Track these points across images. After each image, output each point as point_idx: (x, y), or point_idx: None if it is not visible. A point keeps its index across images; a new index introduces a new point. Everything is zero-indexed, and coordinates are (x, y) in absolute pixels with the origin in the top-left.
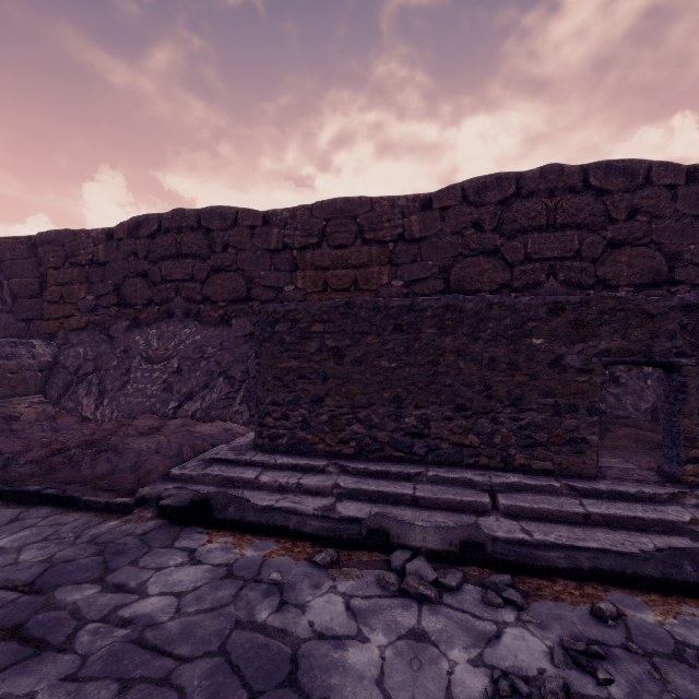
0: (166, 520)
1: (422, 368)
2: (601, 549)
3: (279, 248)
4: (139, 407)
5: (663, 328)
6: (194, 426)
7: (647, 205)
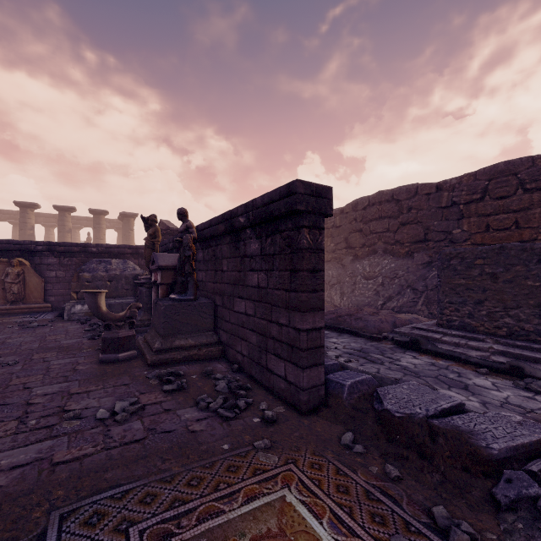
0: (398, 346)
1: None
2: None
3: (448, 205)
4: (362, 303)
5: None
6: (396, 314)
7: None
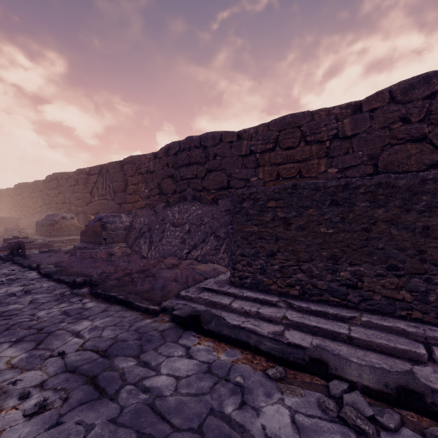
0: (175, 324)
1: (355, 234)
2: None
3: (247, 153)
4: (168, 252)
5: None
6: (196, 265)
7: None
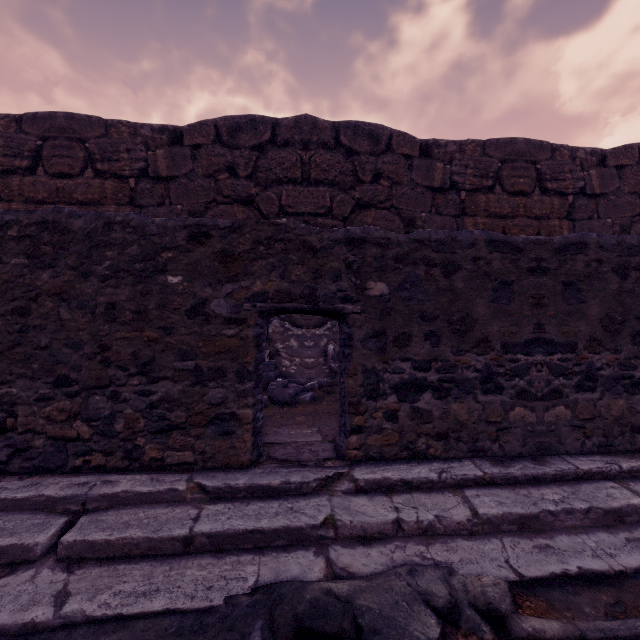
0: None
1: (1, 320)
2: (164, 612)
3: None
4: None
5: (327, 265)
6: None
7: (388, 170)
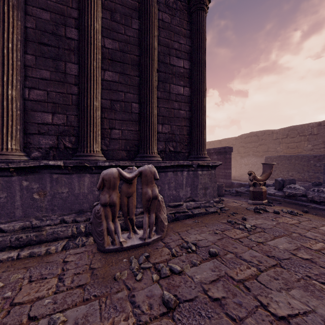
0: None
1: (292, 166)
2: None
3: (275, 139)
4: (243, 174)
5: None
6: None
7: None
